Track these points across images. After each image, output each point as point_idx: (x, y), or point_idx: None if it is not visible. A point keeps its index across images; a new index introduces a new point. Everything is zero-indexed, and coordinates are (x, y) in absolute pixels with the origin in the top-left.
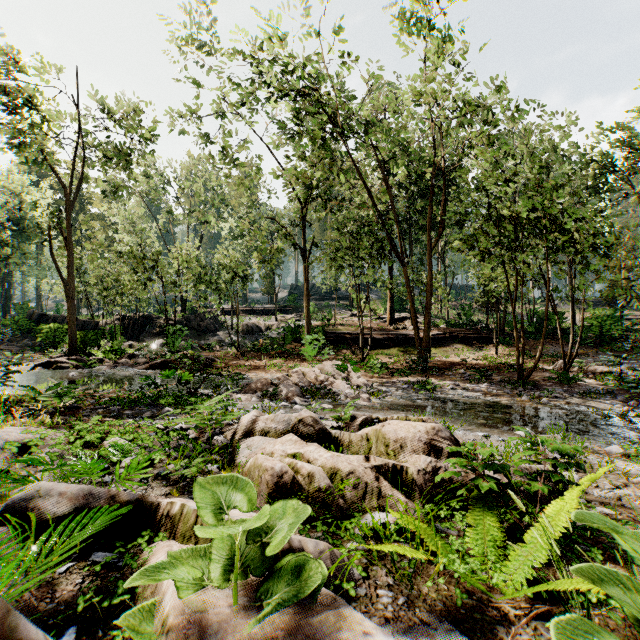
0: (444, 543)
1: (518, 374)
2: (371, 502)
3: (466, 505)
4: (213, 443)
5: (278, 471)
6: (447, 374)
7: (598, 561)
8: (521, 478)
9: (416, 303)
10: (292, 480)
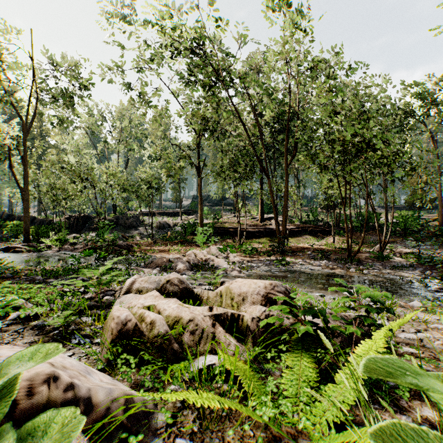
0: (260, 384)
1: (348, 254)
2: (205, 346)
3: (292, 347)
4: (103, 301)
5: (123, 319)
6: (298, 255)
7: (406, 398)
8: (341, 324)
9: (279, 208)
10: (134, 327)
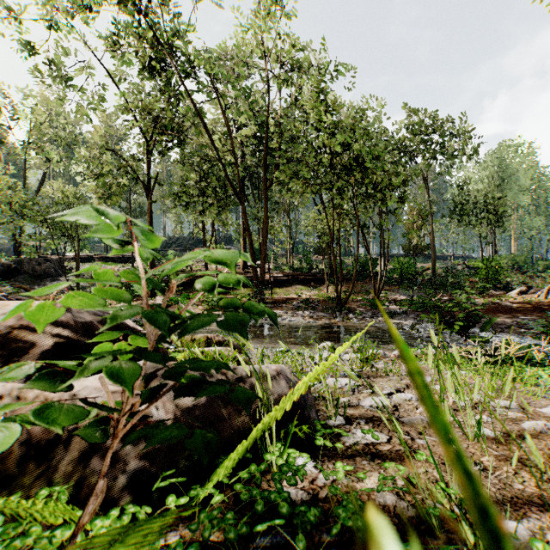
0: None
1: (337, 301)
2: None
3: None
4: None
5: None
6: (281, 306)
7: None
8: None
9: (270, 254)
10: None
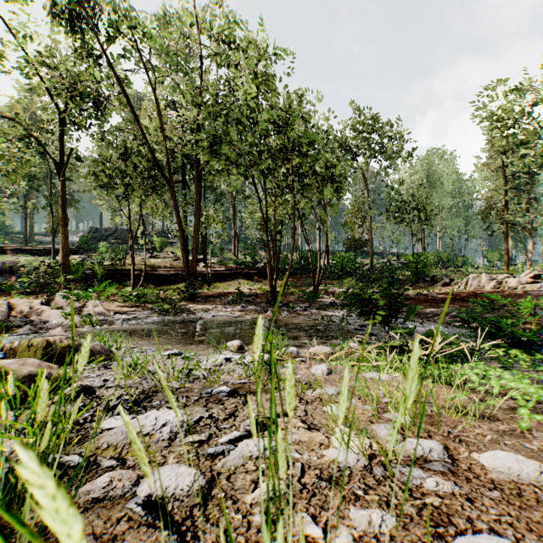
0: None
1: (272, 294)
2: None
3: None
4: None
5: None
6: (214, 300)
7: None
8: None
9: (216, 248)
10: None
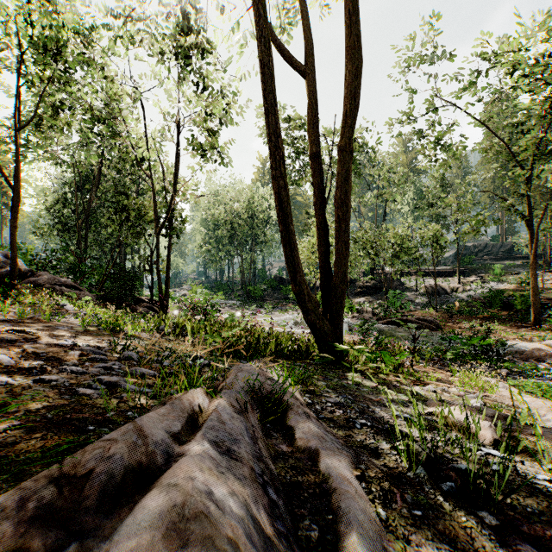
0: None
1: None
2: None
3: None
4: None
5: None
6: None
7: None
8: None
9: None
10: None
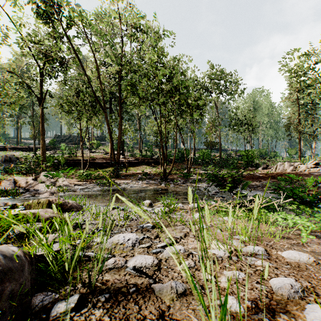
0: None
1: (164, 174)
2: None
3: None
4: None
5: None
6: (130, 177)
7: None
8: None
9: (129, 147)
10: None
